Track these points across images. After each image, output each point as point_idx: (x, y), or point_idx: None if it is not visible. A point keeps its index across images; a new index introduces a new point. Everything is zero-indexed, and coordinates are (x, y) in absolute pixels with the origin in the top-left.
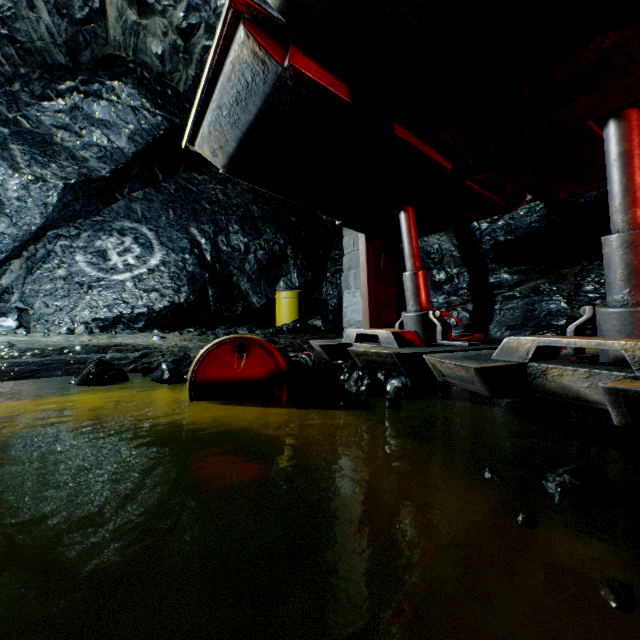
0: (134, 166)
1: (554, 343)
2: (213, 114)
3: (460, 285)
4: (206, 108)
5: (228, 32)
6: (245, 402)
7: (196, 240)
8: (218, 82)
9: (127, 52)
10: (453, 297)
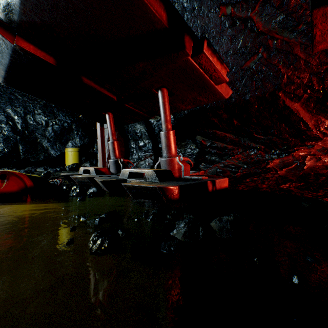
0: None
1: (132, 171)
2: None
3: (149, 148)
4: None
5: None
6: (4, 203)
7: (11, 116)
8: None
9: None
10: (147, 153)
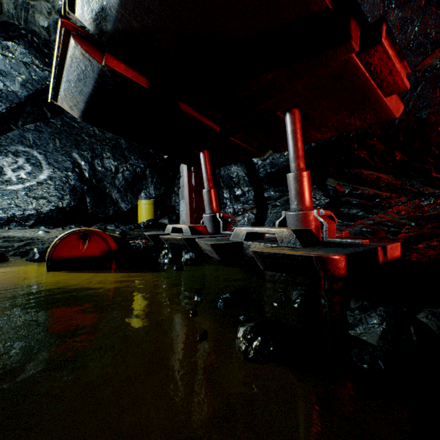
0: (26, 105)
1: (253, 230)
2: (65, 84)
3: (249, 198)
4: (60, 80)
5: (64, 39)
6: (86, 271)
7: (77, 162)
8: (65, 66)
9: (19, 21)
10: (246, 205)
